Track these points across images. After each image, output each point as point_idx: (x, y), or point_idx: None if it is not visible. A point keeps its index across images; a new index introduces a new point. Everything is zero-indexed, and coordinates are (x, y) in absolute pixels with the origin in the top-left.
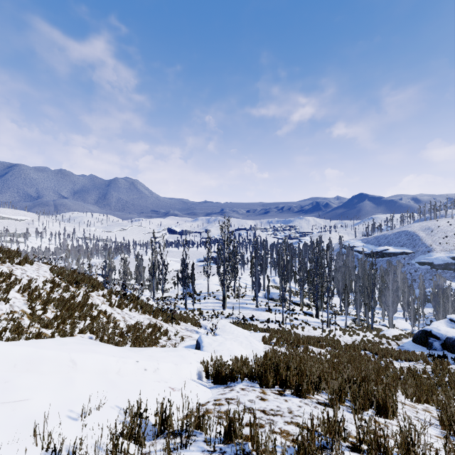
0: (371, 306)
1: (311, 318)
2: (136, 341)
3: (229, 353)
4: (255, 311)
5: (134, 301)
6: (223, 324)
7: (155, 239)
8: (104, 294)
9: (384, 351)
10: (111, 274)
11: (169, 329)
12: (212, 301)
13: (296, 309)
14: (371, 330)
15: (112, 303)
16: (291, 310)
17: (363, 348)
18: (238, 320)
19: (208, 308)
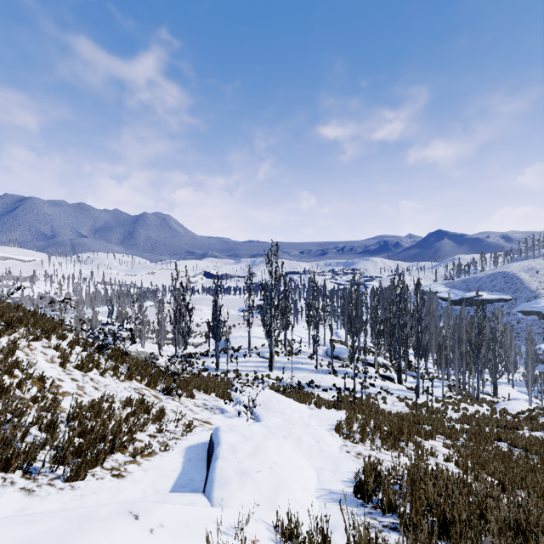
0: (477, 368)
1: (391, 383)
2: (68, 446)
3: (273, 483)
4: (314, 373)
5: (116, 357)
6: (268, 396)
7: (177, 275)
8: (57, 345)
9: (536, 444)
10: (123, 323)
11: (171, 407)
12: (254, 360)
13: (370, 371)
14: (479, 402)
15: (70, 362)
16: (363, 372)
17: (496, 436)
18: (291, 388)
19: (249, 369)
